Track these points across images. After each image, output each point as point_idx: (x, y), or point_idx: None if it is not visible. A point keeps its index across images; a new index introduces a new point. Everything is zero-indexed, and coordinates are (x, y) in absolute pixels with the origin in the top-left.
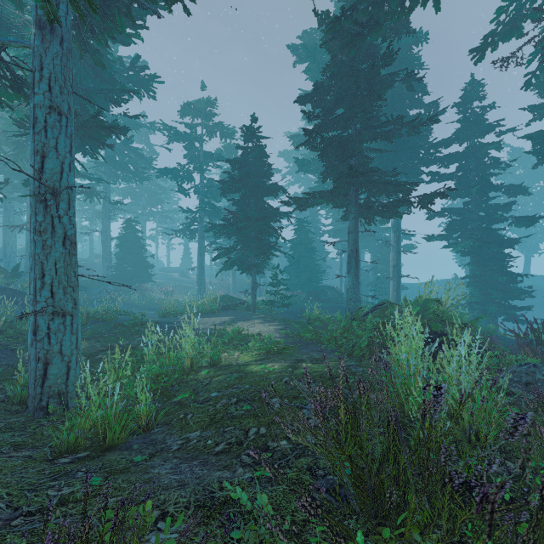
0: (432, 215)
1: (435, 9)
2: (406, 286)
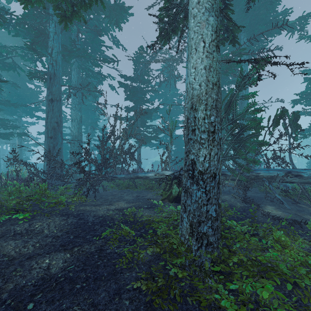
0: (40, 133)
1: (18, 75)
2: (40, 164)
